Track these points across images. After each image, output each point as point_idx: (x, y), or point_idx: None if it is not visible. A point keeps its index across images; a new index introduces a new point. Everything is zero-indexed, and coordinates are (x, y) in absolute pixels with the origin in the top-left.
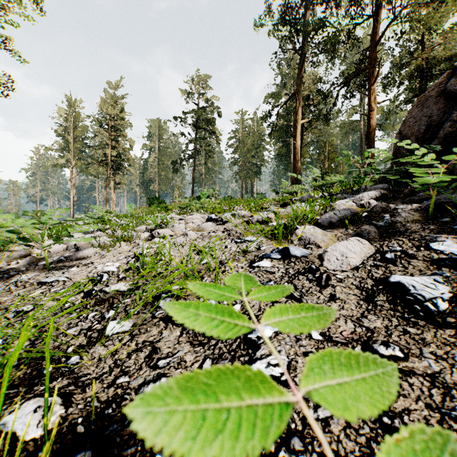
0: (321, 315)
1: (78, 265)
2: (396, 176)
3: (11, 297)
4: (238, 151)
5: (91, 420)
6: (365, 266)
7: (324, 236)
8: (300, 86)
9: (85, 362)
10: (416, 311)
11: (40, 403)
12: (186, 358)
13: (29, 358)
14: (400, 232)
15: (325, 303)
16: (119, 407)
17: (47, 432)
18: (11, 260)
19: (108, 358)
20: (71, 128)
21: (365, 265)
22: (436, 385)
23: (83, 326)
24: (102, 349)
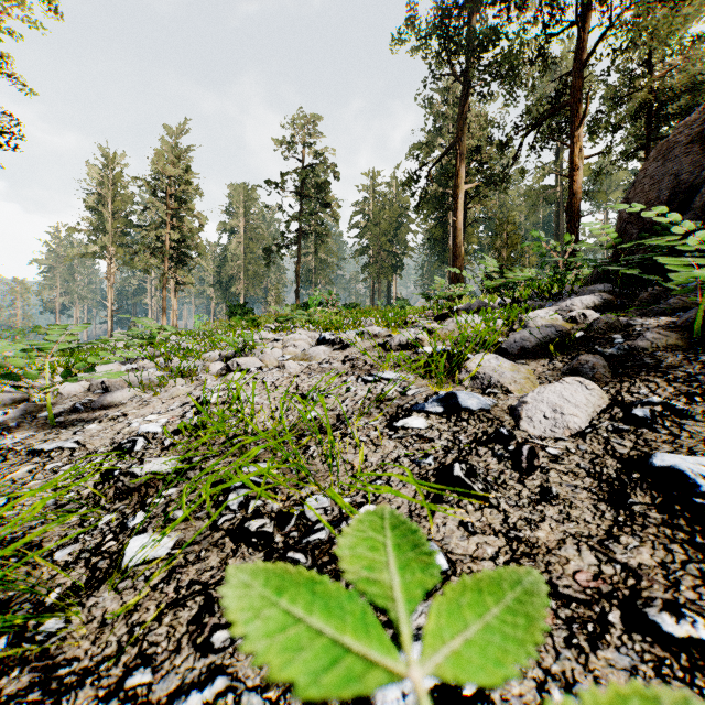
0: None
1: (100, 419)
2: (634, 270)
3: None
4: (367, 232)
5: None
6: (598, 431)
7: (515, 373)
8: (463, 132)
9: (73, 629)
10: None
11: None
12: None
13: None
14: (648, 366)
15: (532, 507)
16: None
17: None
18: None
19: (120, 621)
20: (108, 198)
21: (598, 428)
22: None
23: (85, 544)
24: (111, 598)
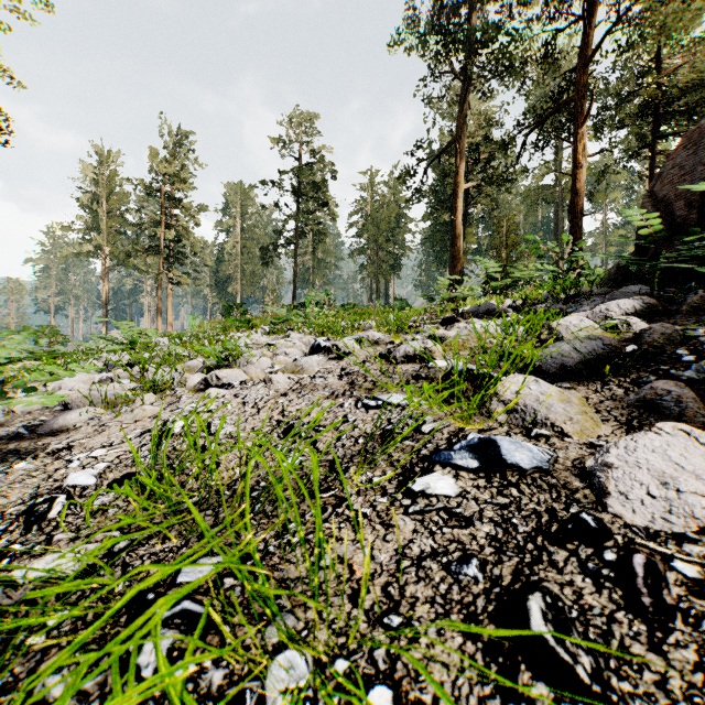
0: None
1: (36, 453)
2: None
3: None
4: (365, 232)
5: None
6: None
7: (568, 405)
8: (463, 130)
9: None
10: None
11: None
12: None
13: None
14: None
15: None
16: None
17: None
18: None
19: None
20: (102, 196)
21: None
22: None
23: None
24: None
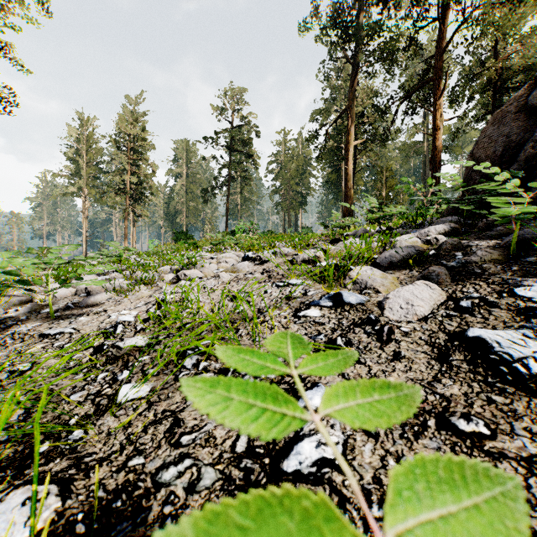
0: (399, 398)
1: (88, 313)
2: (470, 206)
3: (6, 353)
4: (279, 177)
5: (93, 518)
6: (436, 316)
7: (384, 279)
8: (352, 101)
9: (90, 437)
10: (502, 374)
11: (30, 493)
12: (215, 433)
13: (18, 436)
14: (477, 274)
15: (387, 363)
16: (131, 498)
17: (35, 536)
18: (9, 307)
19: (120, 433)
20: (83, 151)
21: (436, 315)
22: (534, 473)
23: (90, 390)
24: (112, 420)
